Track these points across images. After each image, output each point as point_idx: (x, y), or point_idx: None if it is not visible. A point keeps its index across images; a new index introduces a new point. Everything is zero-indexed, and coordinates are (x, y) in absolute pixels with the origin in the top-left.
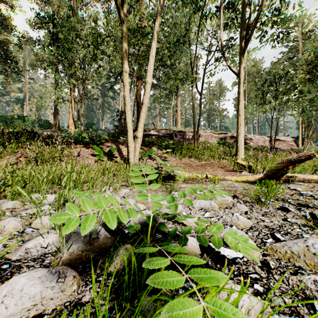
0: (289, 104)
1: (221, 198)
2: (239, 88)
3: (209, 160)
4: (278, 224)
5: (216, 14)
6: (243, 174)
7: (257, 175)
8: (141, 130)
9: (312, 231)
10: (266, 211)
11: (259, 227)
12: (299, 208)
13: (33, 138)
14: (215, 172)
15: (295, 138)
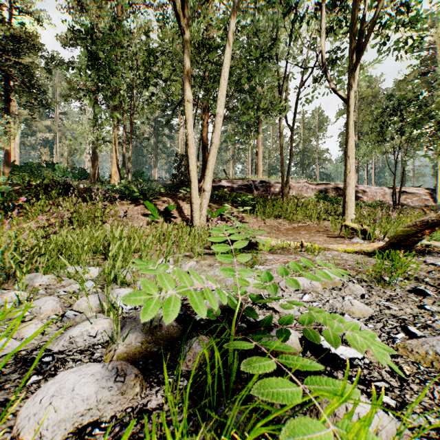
0: (422, 140)
1: None
2: (348, 119)
3: (305, 222)
4: (410, 313)
5: (314, 15)
6: (354, 241)
7: (375, 243)
8: (209, 181)
9: None
10: (392, 295)
11: (383, 317)
12: None
13: (66, 192)
14: (314, 238)
15: (431, 190)
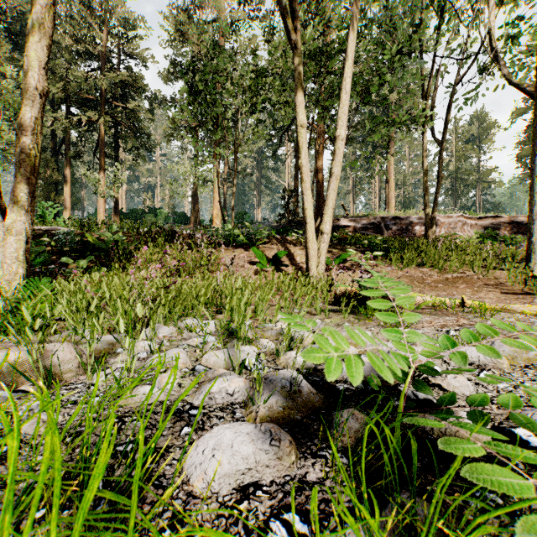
0: None
1: (511, 348)
2: (536, 121)
3: (463, 272)
4: None
5: None
6: None
7: None
8: (329, 221)
9: None
10: None
11: None
12: None
13: (171, 239)
14: (480, 294)
15: None
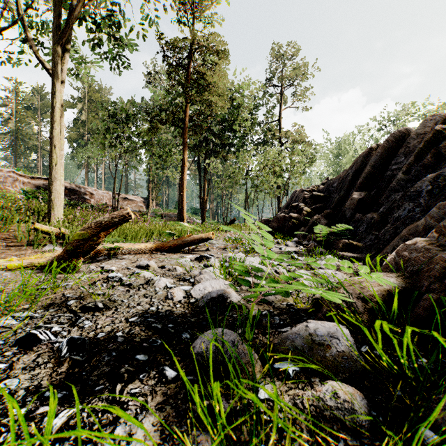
0: None
1: None
2: (54, 99)
3: None
4: None
5: None
6: (48, 249)
7: None
8: None
9: (30, 419)
10: None
11: None
12: (77, 319)
13: None
14: None
15: (145, 199)
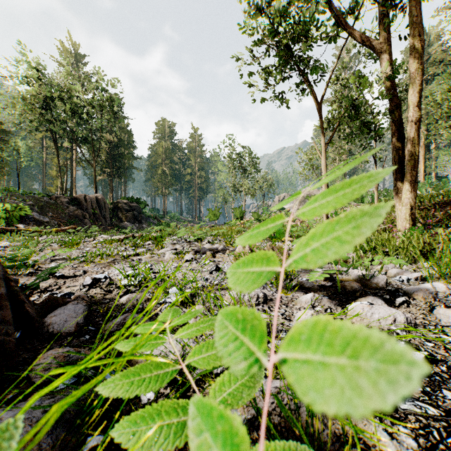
0: None
1: None
2: None
3: None
4: None
5: None
6: None
7: None
8: None
9: None
10: None
11: None
12: None
13: None
14: None
15: None
